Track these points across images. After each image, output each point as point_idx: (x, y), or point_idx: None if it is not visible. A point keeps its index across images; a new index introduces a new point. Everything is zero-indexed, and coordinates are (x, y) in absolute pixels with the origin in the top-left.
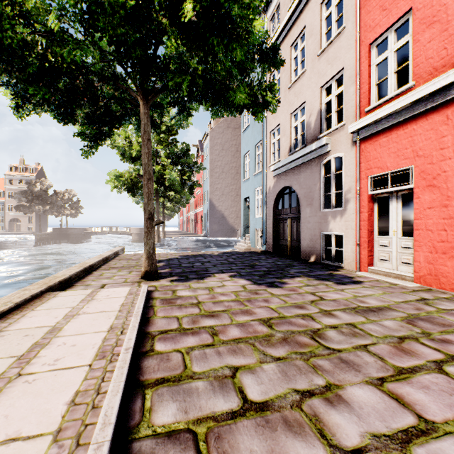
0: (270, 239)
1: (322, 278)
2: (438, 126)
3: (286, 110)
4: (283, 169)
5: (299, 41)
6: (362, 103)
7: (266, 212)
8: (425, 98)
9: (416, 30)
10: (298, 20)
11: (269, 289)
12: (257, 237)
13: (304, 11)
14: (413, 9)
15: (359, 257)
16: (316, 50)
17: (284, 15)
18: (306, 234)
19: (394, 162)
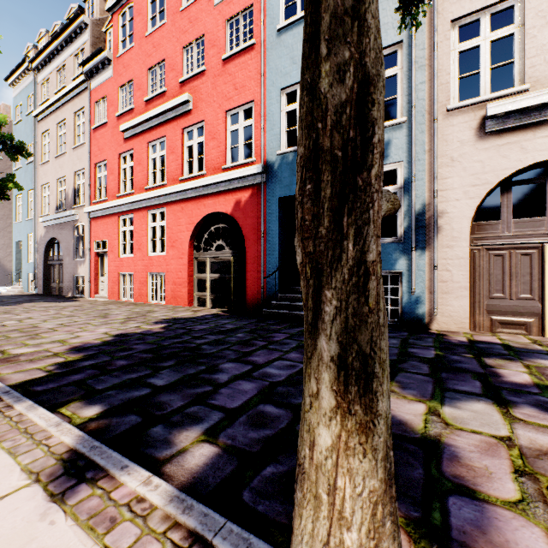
0: (42, 282)
1: (55, 301)
2: (114, 223)
3: (54, 174)
4: (51, 223)
5: (63, 125)
6: (92, 197)
7: (38, 258)
8: (109, 208)
9: (109, 172)
10: (62, 109)
11: (3, 306)
12: (31, 282)
13: (66, 107)
14: (108, 160)
15: (90, 289)
16: (72, 144)
17: (53, 93)
18: (66, 277)
19: (103, 236)
